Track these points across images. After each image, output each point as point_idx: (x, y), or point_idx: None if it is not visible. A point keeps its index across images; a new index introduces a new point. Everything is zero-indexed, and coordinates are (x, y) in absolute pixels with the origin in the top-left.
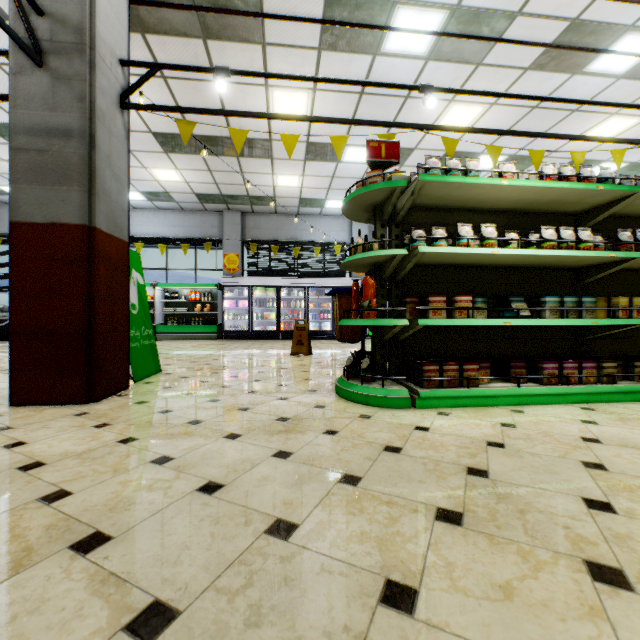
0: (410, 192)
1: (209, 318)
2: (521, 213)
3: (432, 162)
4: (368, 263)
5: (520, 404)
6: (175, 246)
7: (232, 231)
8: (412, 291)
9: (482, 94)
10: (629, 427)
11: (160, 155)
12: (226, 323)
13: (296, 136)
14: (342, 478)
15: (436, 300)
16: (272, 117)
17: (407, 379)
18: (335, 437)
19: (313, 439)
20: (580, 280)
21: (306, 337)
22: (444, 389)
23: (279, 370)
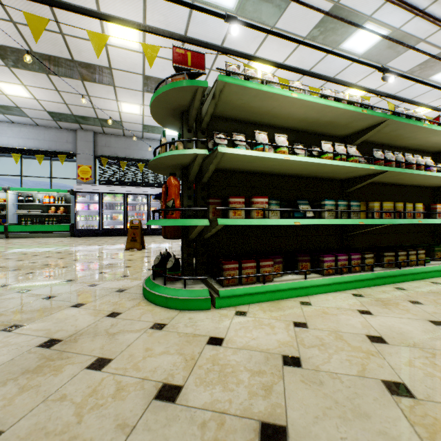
0: (212, 95)
1: (63, 219)
2: (305, 133)
3: (232, 68)
4: (175, 165)
5: (307, 294)
6: (32, 157)
7: (85, 147)
8: (217, 193)
9: (275, 34)
10: (397, 316)
11: (2, 68)
12: (79, 223)
13: (105, 36)
14: None
15: (236, 201)
16: (77, 10)
17: (211, 275)
18: (99, 374)
19: (63, 385)
20: (345, 189)
21: (139, 234)
22: (243, 286)
23: (103, 266)
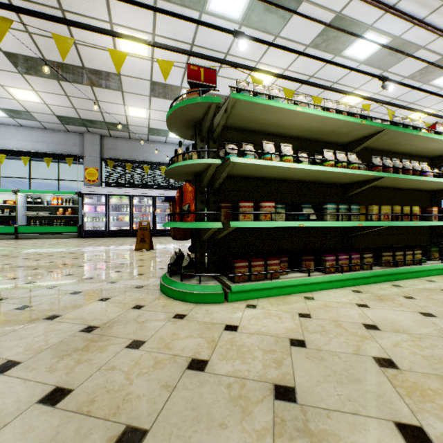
0: (224, 110)
1: (71, 220)
2: (308, 140)
3: (242, 85)
4: (189, 172)
5: (310, 290)
6: (40, 159)
7: (92, 150)
8: (227, 198)
9: (280, 47)
10: (391, 308)
11: (15, 75)
12: (86, 224)
13: (124, 53)
14: (119, 439)
15: (246, 205)
16: (99, 31)
17: (222, 273)
18: (138, 352)
19: (110, 359)
20: (346, 193)
21: (148, 236)
22: (252, 282)
23: (117, 266)
